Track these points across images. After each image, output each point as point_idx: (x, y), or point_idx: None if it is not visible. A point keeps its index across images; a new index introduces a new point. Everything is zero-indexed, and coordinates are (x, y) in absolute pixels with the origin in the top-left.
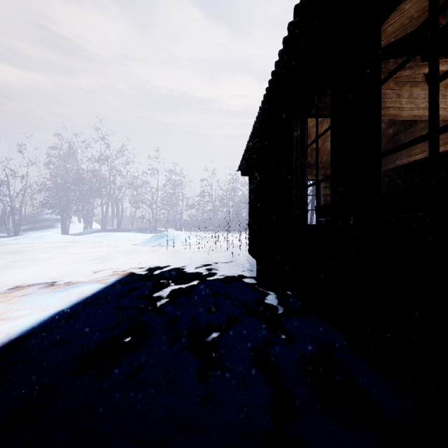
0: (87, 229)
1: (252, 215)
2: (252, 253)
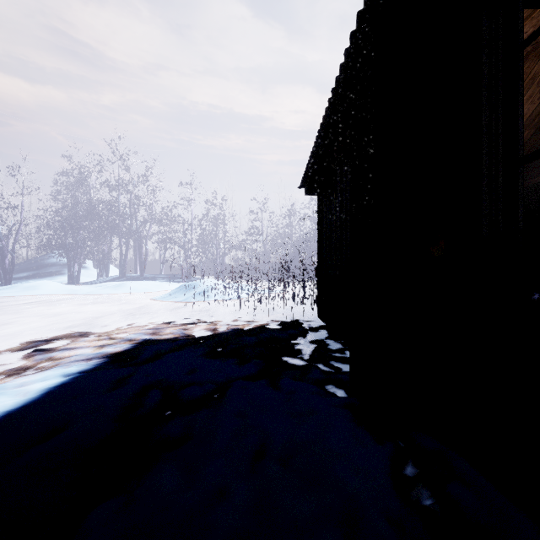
0: (103, 276)
1: (324, 256)
2: (324, 316)
